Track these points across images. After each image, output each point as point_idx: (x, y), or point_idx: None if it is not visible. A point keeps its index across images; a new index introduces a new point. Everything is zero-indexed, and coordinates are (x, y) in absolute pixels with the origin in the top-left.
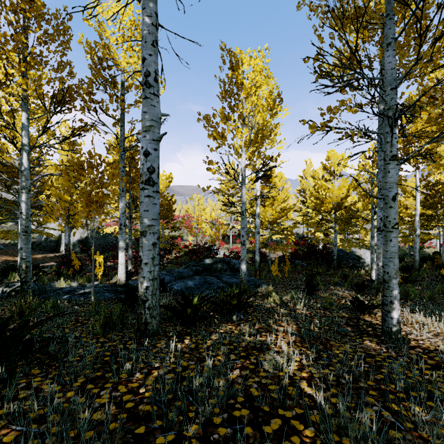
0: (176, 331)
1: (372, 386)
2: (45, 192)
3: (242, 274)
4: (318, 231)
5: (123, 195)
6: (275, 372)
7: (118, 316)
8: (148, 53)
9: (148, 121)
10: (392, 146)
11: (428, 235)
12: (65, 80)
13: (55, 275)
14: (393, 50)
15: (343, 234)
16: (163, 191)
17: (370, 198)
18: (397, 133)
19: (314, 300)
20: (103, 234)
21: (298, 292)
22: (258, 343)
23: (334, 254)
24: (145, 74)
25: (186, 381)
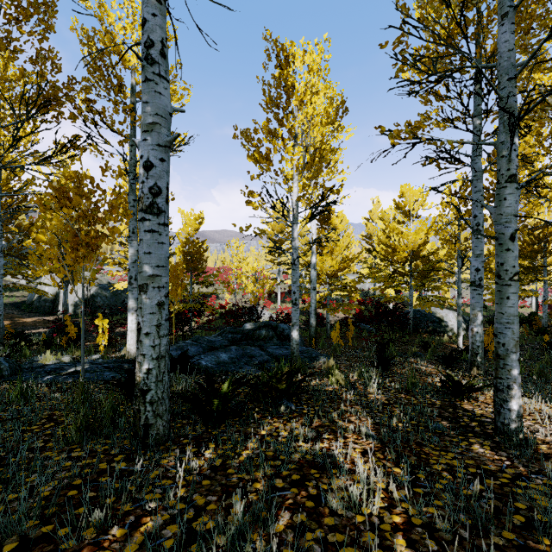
0: (195, 434)
1: (511, 540)
2: (32, 235)
3: (293, 344)
4: (390, 287)
5: (134, 238)
6: (349, 516)
7: (110, 411)
8: (150, 12)
9: (150, 115)
10: (510, 161)
11: (525, 292)
12: (45, 74)
13: (43, 346)
14: (511, 23)
15: (419, 291)
16: (191, 235)
17: (457, 245)
18: (516, 143)
19: (390, 378)
20: (114, 292)
21: (370, 369)
22: (318, 453)
23: (409, 316)
24: (146, 44)
25: (196, 548)
